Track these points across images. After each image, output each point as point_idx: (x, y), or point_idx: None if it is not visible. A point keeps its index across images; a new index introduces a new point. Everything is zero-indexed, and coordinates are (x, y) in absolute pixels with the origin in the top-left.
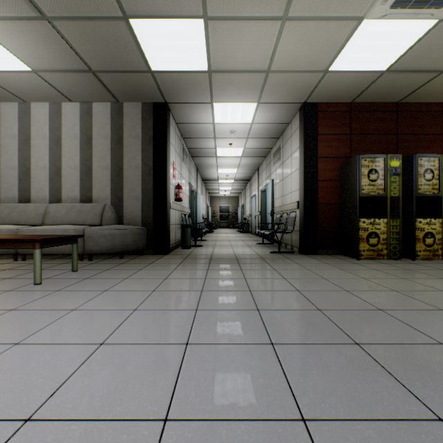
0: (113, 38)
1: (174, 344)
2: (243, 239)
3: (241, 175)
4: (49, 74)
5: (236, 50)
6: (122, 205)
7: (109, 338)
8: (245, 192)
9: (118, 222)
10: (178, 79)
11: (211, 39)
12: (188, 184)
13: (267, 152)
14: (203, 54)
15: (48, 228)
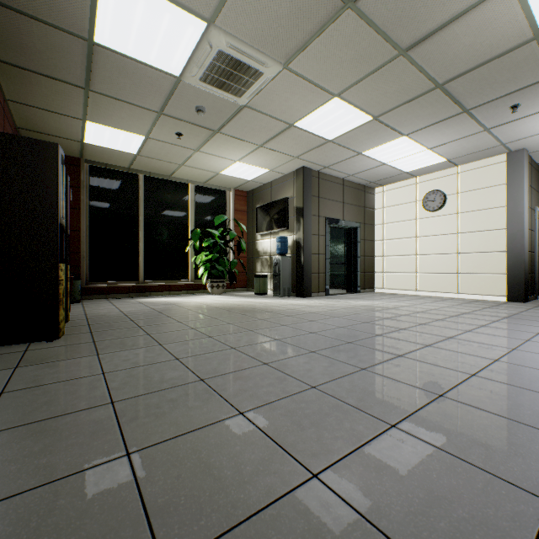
0: None
1: (508, 362)
2: None
3: None
4: None
5: None
6: None
7: None
8: None
9: None
10: None
11: None
12: None
13: None
14: None
15: None
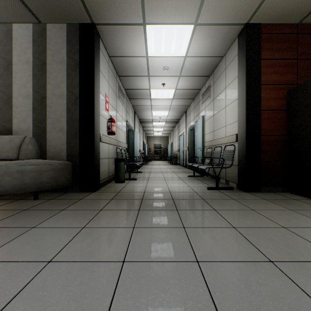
0: None
1: None
2: (174, 170)
3: (171, 117)
4: None
5: None
6: (45, 137)
7: None
8: (174, 132)
9: (41, 156)
10: None
11: None
12: (125, 122)
13: (196, 94)
14: None
15: None
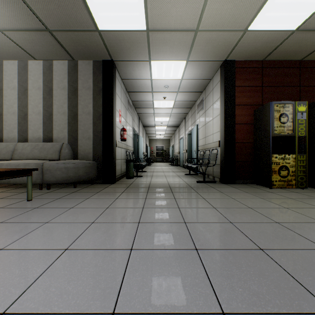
0: None
1: (96, 314)
2: (174, 170)
3: (172, 122)
4: (13, 33)
5: (170, 9)
6: (77, 143)
7: (17, 300)
8: (175, 136)
9: (74, 157)
10: (122, 38)
11: None
12: (132, 128)
13: (192, 104)
14: (142, 12)
15: (13, 162)
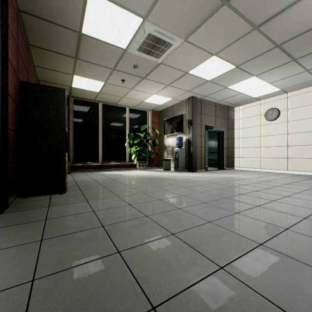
0: None
1: None
2: None
3: None
4: None
5: None
6: None
7: None
8: None
9: None
10: None
11: None
12: None
13: None
14: None
15: None
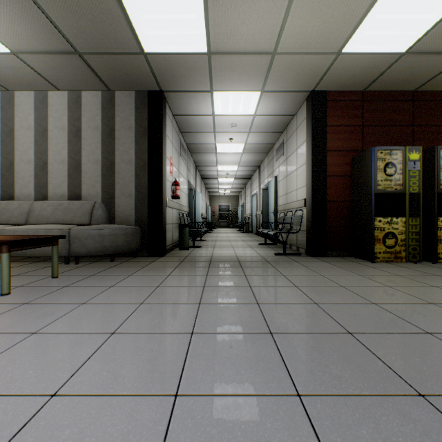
0: (99, 10)
1: (158, 396)
2: (244, 239)
3: (242, 173)
4: (30, 56)
5: (239, 26)
6: (113, 202)
7: (66, 383)
8: (245, 191)
9: (110, 221)
10: (174, 63)
11: (211, 12)
12: (187, 181)
13: (269, 148)
14: (202, 31)
15: (29, 227)
